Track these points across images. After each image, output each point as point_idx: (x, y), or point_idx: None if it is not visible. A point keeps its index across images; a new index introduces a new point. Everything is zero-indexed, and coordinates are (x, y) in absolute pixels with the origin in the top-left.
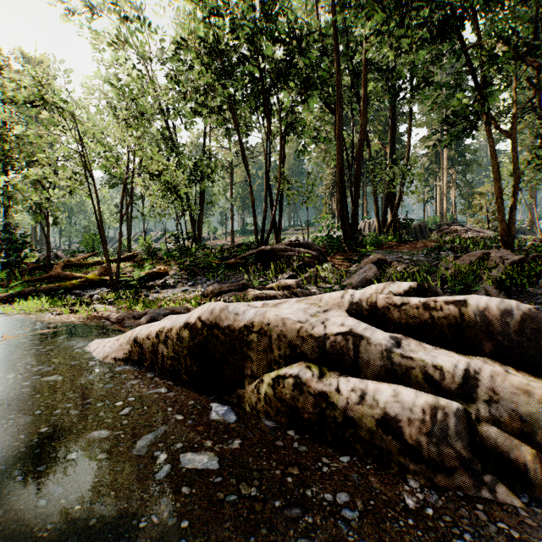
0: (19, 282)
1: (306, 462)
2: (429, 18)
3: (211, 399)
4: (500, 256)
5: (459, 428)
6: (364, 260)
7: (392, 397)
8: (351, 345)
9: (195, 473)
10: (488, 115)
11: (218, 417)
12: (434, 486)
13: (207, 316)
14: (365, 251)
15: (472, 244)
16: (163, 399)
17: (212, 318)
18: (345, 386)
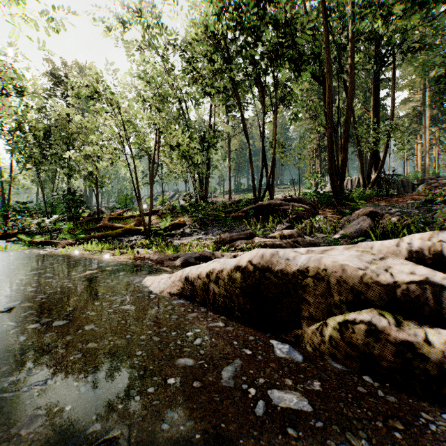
0: (80, 230)
1: (404, 416)
2: None
3: (268, 336)
4: None
5: None
6: (355, 212)
7: None
8: (430, 295)
9: (291, 413)
10: None
11: (283, 354)
12: None
13: (257, 260)
14: (354, 204)
15: None
16: (224, 332)
17: (263, 262)
18: (436, 338)
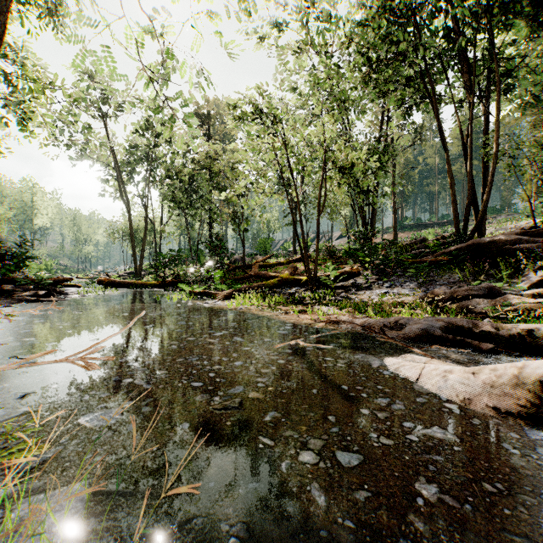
0: (231, 280)
1: None
2: None
3: None
4: None
5: None
6: None
7: None
8: None
9: None
10: None
11: None
12: None
13: None
14: None
15: None
16: None
17: None
18: None
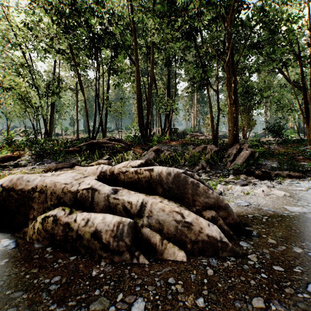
0: None
1: (46, 264)
2: (182, 26)
3: (4, 237)
4: (211, 148)
5: (128, 231)
6: (150, 149)
7: (101, 220)
8: (90, 195)
9: None
10: (207, 80)
11: (1, 247)
12: (112, 262)
13: (7, 183)
14: (152, 144)
15: (202, 142)
16: None
17: (11, 184)
18: (80, 217)
